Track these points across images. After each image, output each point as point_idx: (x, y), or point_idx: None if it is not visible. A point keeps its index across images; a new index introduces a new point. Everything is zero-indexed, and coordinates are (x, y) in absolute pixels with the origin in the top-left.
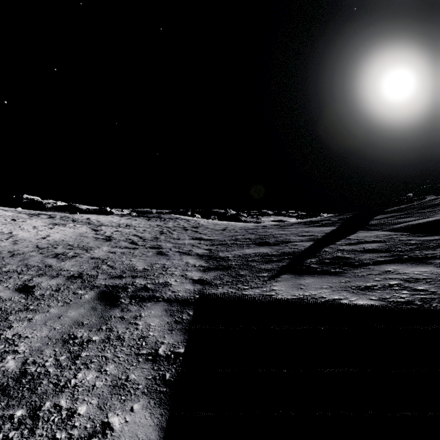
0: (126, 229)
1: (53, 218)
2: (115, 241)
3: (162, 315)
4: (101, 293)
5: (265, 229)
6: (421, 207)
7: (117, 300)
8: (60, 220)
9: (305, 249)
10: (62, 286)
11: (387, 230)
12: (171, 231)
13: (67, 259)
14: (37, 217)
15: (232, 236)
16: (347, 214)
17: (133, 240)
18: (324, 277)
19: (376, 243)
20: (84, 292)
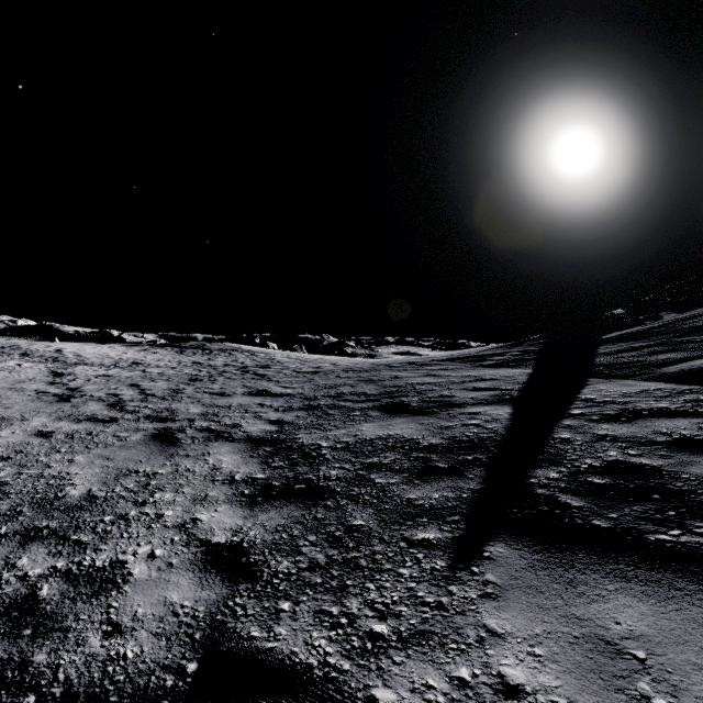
0: (126, 371)
1: None
2: (78, 401)
3: None
4: None
5: (392, 371)
6: (676, 332)
7: None
8: None
9: (508, 432)
10: None
11: (654, 379)
12: (214, 375)
13: None
14: None
15: (329, 388)
16: (530, 344)
17: (121, 399)
18: (677, 590)
19: (681, 416)
20: None
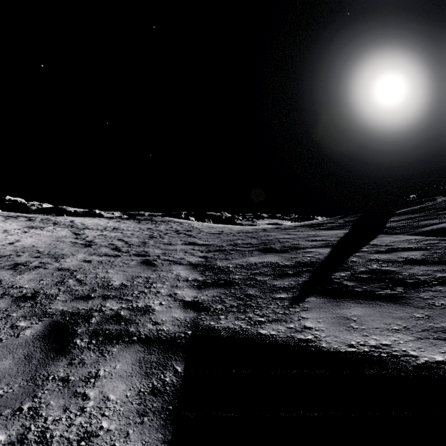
0: (112, 232)
1: (33, 220)
2: (95, 247)
3: (132, 375)
4: (51, 326)
5: (265, 232)
6: (439, 209)
7: (70, 341)
8: (40, 223)
9: (326, 259)
10: (2, 313)
11: (415, 234)
12: (162, 235)
13: (27, 271)
14: (14, 220)
15: (230, 241)
16: (352, 217)
17: (117, 246)
18: (377, 305)
19: (416, 250)
20: (27, 324)
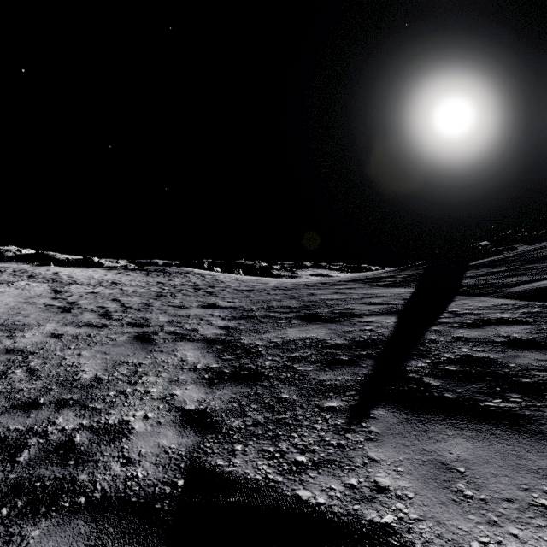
0: (108, 289)
1: (0, 272)
2: (77, 312)
3: None
4: None
5: (309, 289)
6: (525, 261)
7: None
8: (9, 275)
9: (392, 335)
10: None
11: (503, 296)
12: (174, 292)
13: None
14: None
15: (262, 302)
16: (415, 269)
17: (107, 310)
18: (491, 434)
19: (516, 324)
20: None
